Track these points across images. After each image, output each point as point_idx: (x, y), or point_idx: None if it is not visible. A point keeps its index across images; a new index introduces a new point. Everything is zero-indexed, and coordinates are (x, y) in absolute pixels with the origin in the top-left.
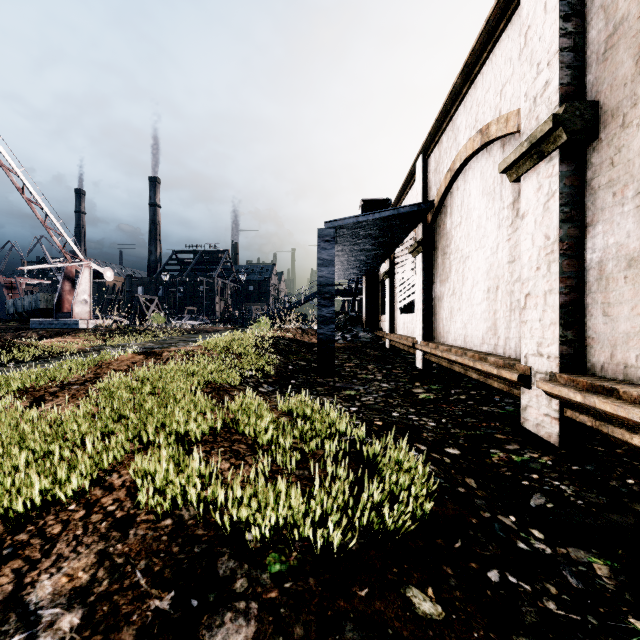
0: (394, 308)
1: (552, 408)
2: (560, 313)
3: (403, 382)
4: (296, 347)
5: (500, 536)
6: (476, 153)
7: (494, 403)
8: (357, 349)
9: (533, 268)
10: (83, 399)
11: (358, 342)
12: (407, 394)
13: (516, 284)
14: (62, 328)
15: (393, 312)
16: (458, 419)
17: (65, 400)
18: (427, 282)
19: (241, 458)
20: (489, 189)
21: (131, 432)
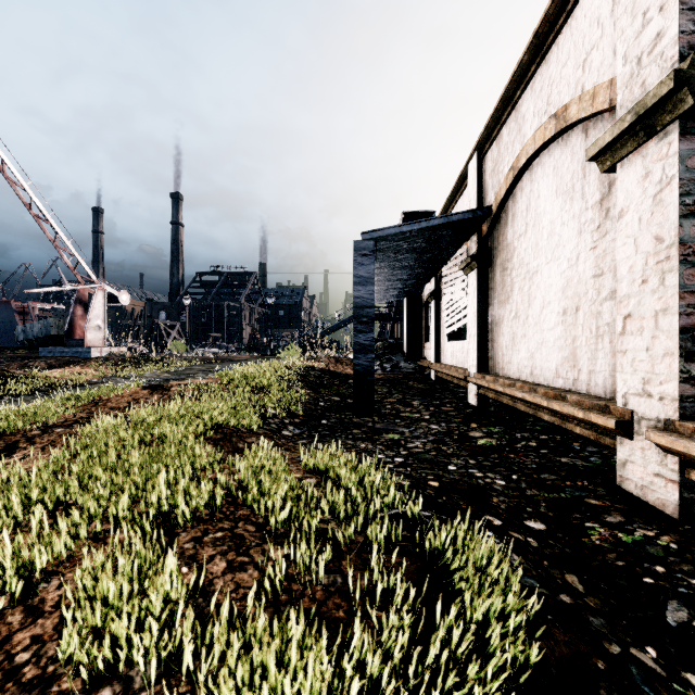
0: (440, 334)
1: (668, 467)
2: (680, 340)
3: (456, 423)
4: (328, 379)
5: None
6: (548, 144)
7: (574, 452)
8: (398, 381)
9: (636, 281)
10: (54, 451)
11: (399, 373)
12: (463, 439)
13: (605, 303)
14: (73, 357)
15: (439, 339)
16: (533, 475)
17: (40, 449)
18: (482, 304)
19: (244, 551)
20: (566, 187)
21: (93, 508)
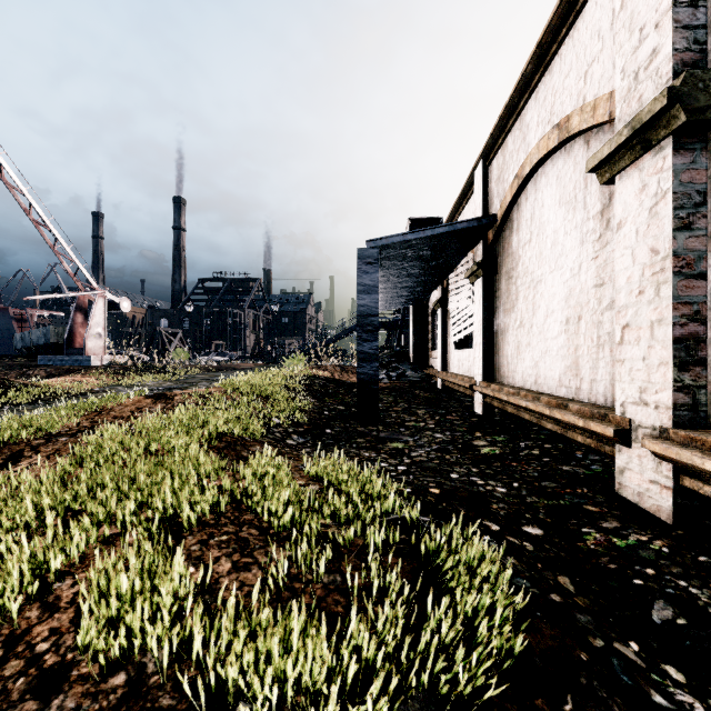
0: (447, 342)
1: (662, 474)
2: (674, 350)
3: (461, 432)
4: (333, 388)
5: (625, 683)
6: (551, 154)
7: (576, 461)
8: (404, 390)
9: (634, 292)
10: (60, 459)
11: (405, 382)
12: (467, 448)
13: (606, 313)
14: (73, 365)
15: (446, 347)
16: (534, 483)
17: (45, 457)
18: (488, 312)
19: (249, 553)
20: (568, 197)
21: (102, 513)
